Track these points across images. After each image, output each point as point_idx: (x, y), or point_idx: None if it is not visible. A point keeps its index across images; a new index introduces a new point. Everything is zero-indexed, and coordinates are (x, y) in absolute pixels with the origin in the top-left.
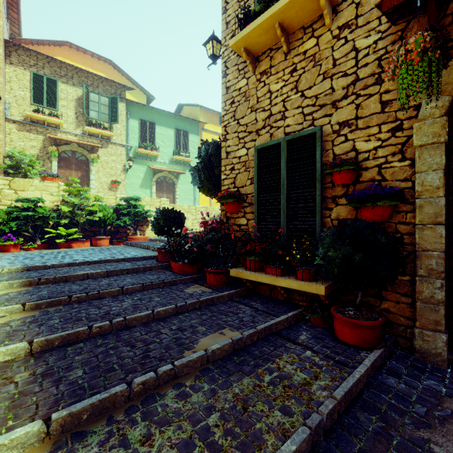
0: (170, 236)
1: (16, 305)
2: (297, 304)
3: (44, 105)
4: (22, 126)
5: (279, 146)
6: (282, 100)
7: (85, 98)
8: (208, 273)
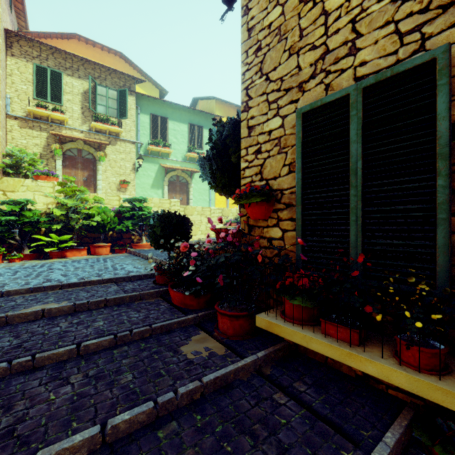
0: (171, 248)
1: None
2: (384, 392)
3: (48, 100)
4: (24, 122)
5: (346, 101)
6: (349, 20)
7: (91, 91)
8: (220, 315)
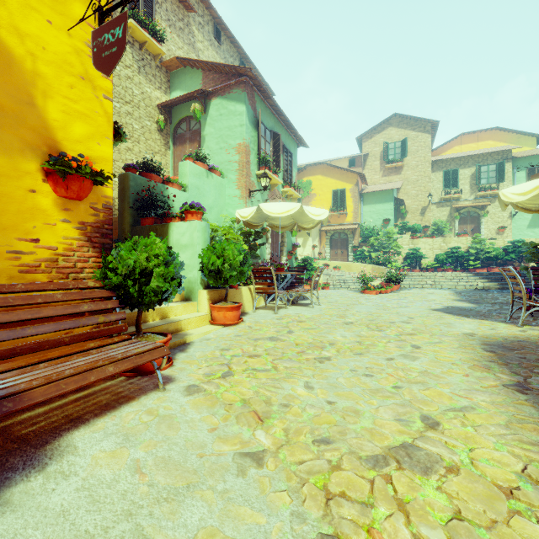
0: None
1: (478, 277)
2: None
3: (450, 188)
4: (438, 205)
5: None
6: None
7: (477, 173)
8: None
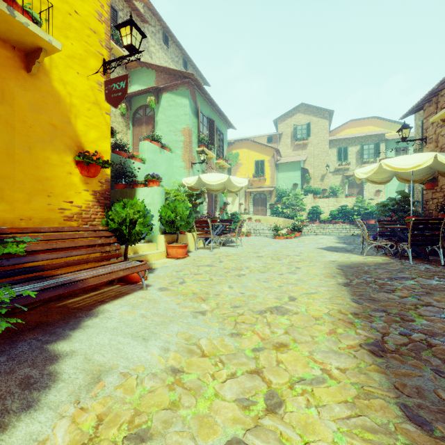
0: None
1: (356, 227)
2: None
3: (342, 161)
4: (333, 173)
5: None
6: None
7: (361, 150)
8: None
